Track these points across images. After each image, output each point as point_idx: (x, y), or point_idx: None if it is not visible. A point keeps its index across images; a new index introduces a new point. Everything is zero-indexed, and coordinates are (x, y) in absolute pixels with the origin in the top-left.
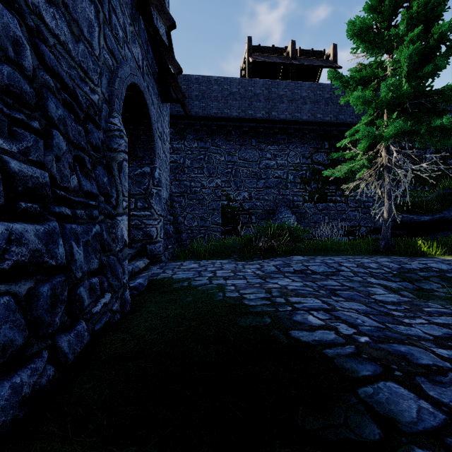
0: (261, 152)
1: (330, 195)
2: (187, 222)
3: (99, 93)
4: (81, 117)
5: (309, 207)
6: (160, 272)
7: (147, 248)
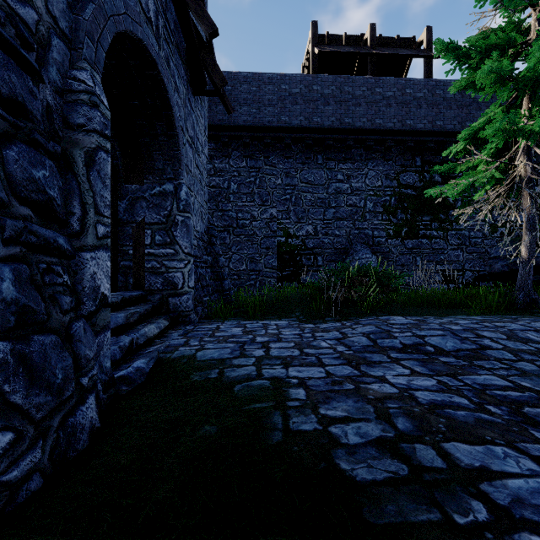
0: (330, 172)
1: (424, 228)
2: (233, 265)
3: (39, 10)
4: None
5: (395, 244)
6: (180, 345)
7: (169, 303)
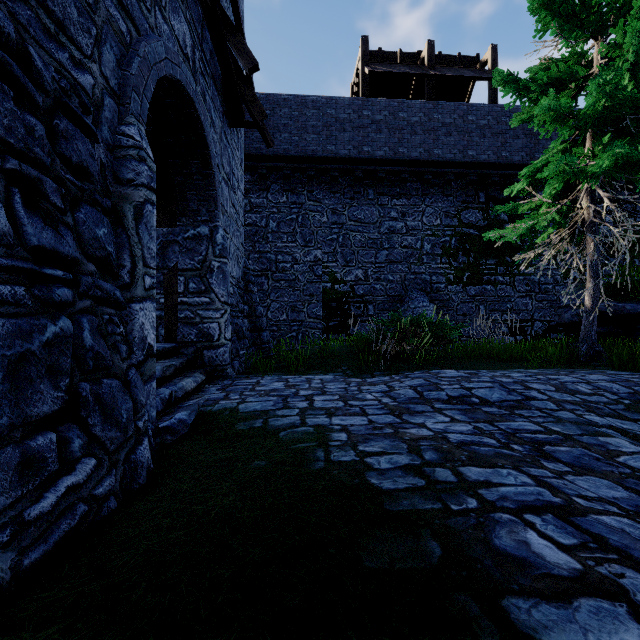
0: (383, 209)
1: (488, 273)
2: (271, 315)
3: (95, 74)
4: (38, 100)
5: (456, 291)
6: (220, 398)
7: (204, 356)
